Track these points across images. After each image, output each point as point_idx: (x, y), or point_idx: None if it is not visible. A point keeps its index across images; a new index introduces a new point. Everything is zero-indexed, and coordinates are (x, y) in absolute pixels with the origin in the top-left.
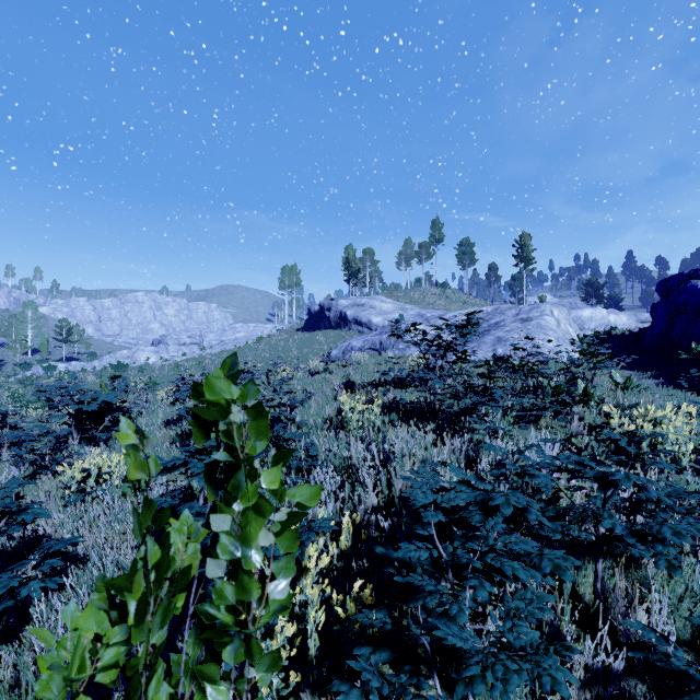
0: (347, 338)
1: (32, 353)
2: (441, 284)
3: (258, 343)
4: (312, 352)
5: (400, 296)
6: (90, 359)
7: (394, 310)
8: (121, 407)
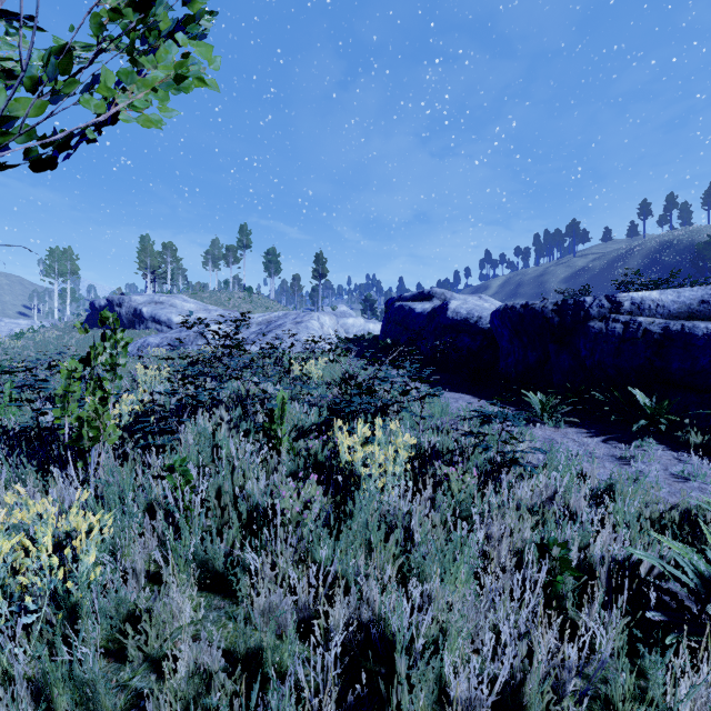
0: (143, 336)
1: None
2: (247, 289)
3: (17, 340)
4: None
5: (206, 297)
6: None
7: (197, 310)
8: None
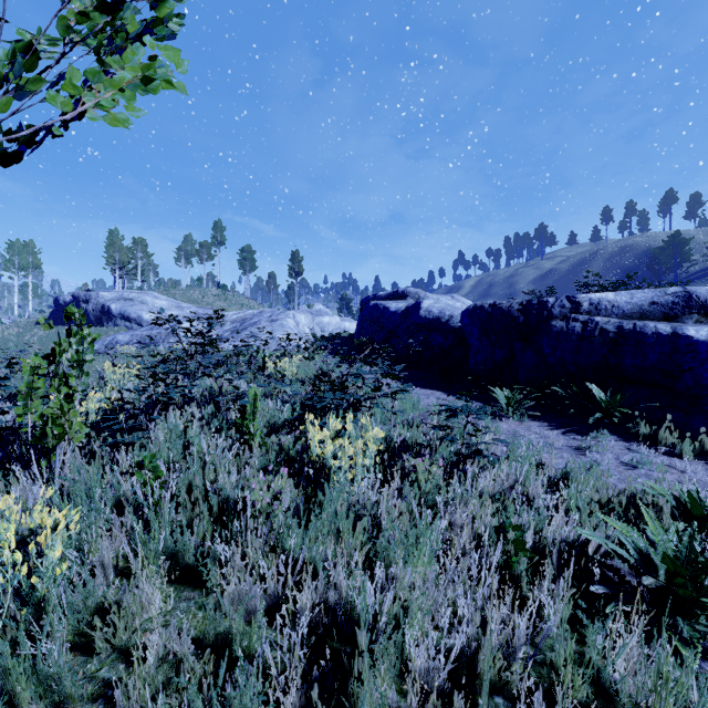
0: (111, 334)
1: None
2: (222, 286)
3: None
4: None
5: (178, 294)
6: None
7: (169, 307)
8: None
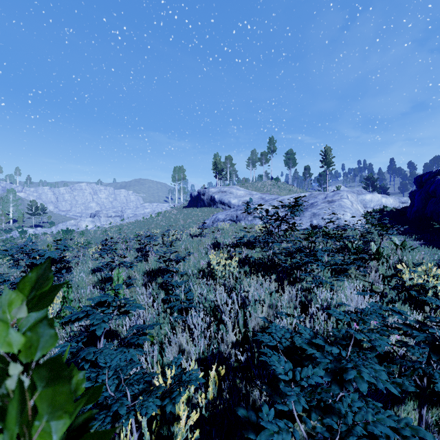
0: (215, 213)
1: (13, 222)
2: (275, 179)
3: (158, 216)
4: (192, 222)
5: (249, 186)
6: (50, 226)
7: (245, 195)
8: (61, 261)
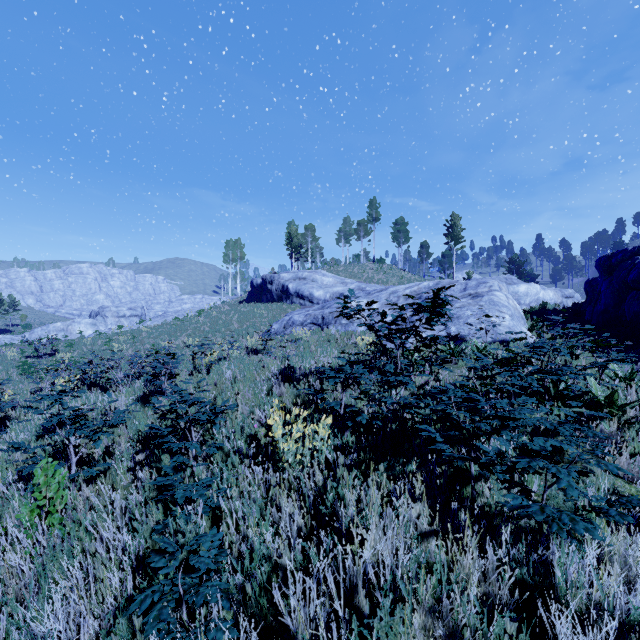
0: (289, 311)
1: None
2: (378, 260)
3: (198, 316)
4: (253, 326)
5: (341, 271)
6: (23, 331)
7: (335, 283)
8: None
